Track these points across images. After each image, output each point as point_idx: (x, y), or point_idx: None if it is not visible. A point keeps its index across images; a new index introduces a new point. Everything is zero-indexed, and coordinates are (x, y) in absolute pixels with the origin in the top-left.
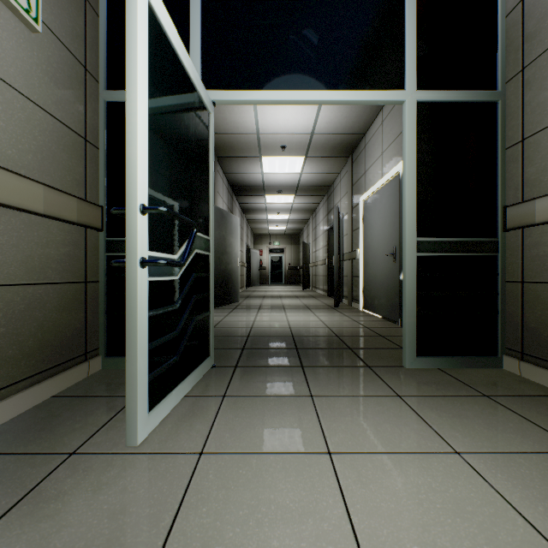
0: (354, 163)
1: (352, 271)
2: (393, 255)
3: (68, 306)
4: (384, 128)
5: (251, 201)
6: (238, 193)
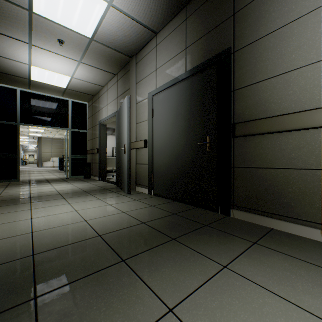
0: None
1: None
2: None
3: None
4: None
5: None
6: None
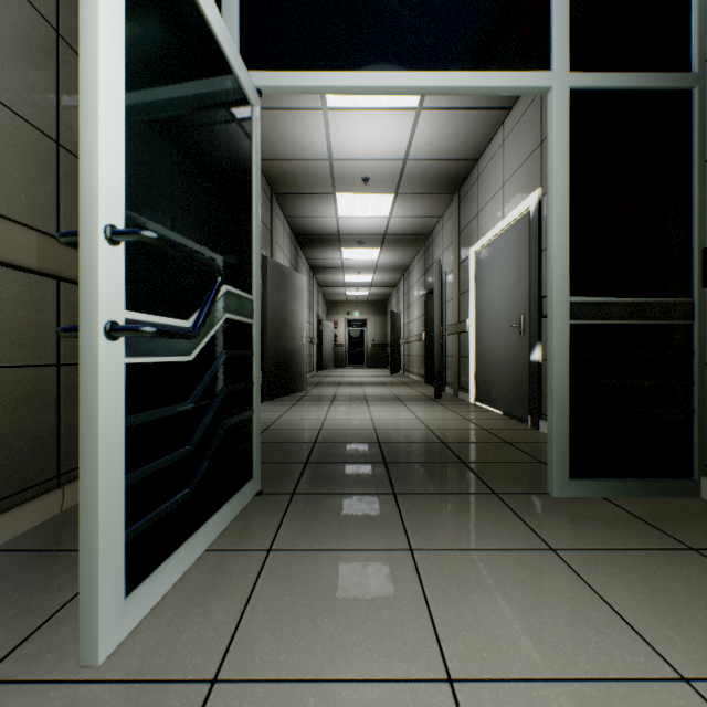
0: (461, 202)
1: (459, 350)
2: (520, 327)
3: (25, 402)
4: (507, 149)
5: (322, 256)
6: (305, 244)
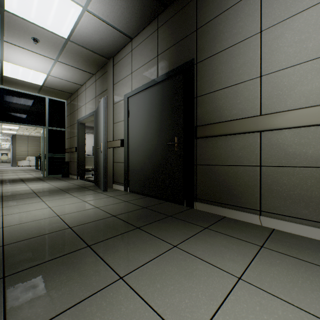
0: None
1: None
2: None
3: None
4: None
5: None
6: None
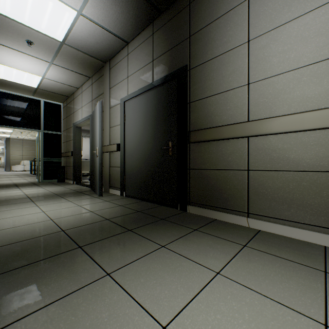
0: None
1: None
2: None
3: None
4: None
5: None
6: None
